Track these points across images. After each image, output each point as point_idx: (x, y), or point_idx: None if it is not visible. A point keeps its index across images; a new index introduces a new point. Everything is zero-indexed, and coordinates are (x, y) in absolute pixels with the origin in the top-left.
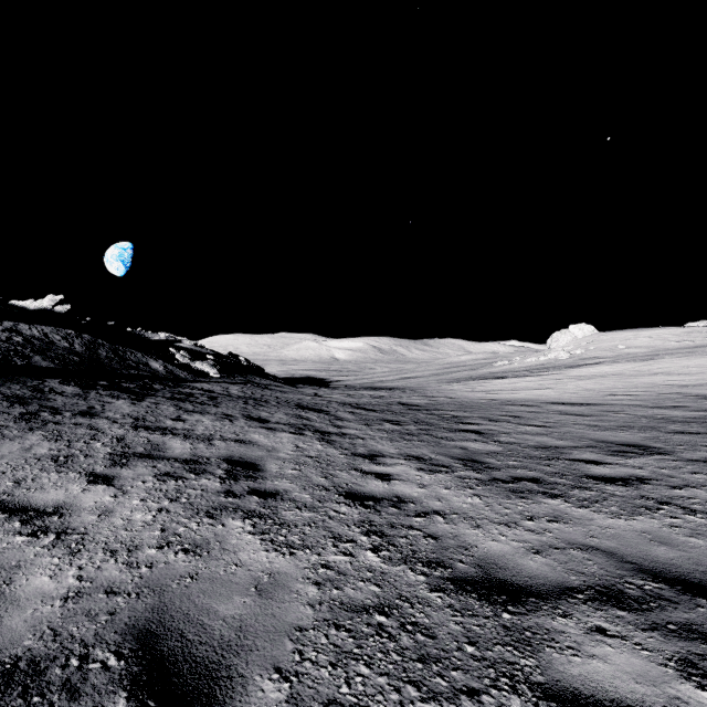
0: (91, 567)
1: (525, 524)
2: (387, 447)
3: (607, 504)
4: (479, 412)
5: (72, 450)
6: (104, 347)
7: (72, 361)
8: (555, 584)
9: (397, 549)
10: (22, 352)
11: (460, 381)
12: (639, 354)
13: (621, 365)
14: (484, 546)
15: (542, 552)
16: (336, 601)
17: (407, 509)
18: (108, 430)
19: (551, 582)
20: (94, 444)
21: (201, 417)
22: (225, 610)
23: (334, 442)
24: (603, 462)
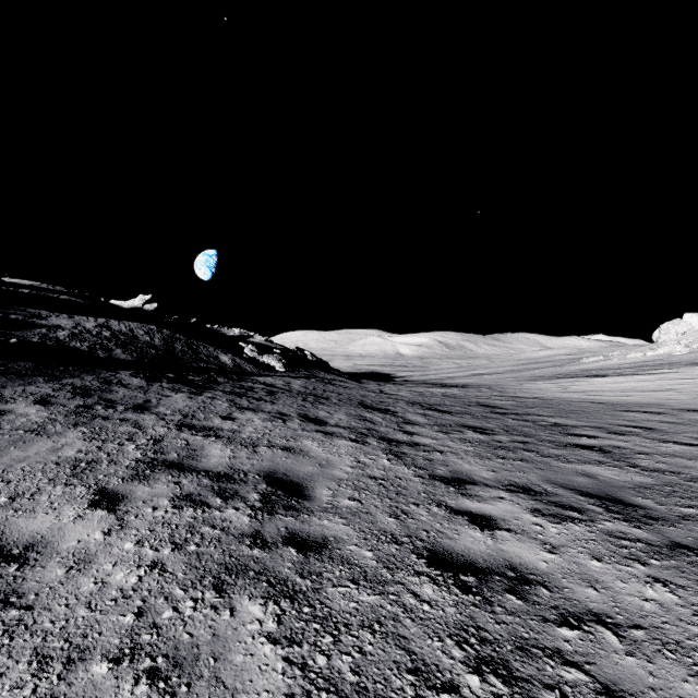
0: None
1: None
2: (476, 468)
3: None
4: (589, 420)
5: (100, 453)
6: (180, 341)
7: (148, 354)
8: None
9: None
10: (106, 346)
11: (545, 379)
12: None
13: None
14: None
15: None
16: None
17: (538, 602)
18: (151, 428)
19: None
20: (127, 446)
21: (253, 415)
22: None
23: (404, 456)
24: None
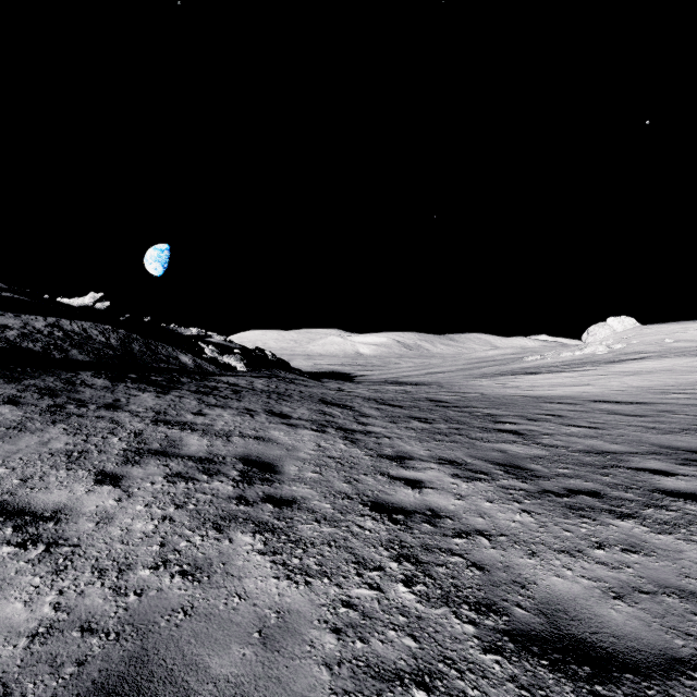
0: (73, 591)
1: (593, 553)
2: (416, 448)
3: (695, 530)
4: (515, 410)
5: (88, 445)
6: (137, 341)
7: (106, 355)
8: (655, 652)
9: (435, 583)
10: (61, 346)
11: (489, 377)
12: (689, 348)
13: (670, 360)
14: (545, 583)
15: (626, 598)
16: (360, 660)
17: (443, 527)
18: (128, 424)
19: (650, 648)
20: (111, 439)
21: (222, 411)
22: (219, 666)
23: (358, 441)
24: (675, 473)
